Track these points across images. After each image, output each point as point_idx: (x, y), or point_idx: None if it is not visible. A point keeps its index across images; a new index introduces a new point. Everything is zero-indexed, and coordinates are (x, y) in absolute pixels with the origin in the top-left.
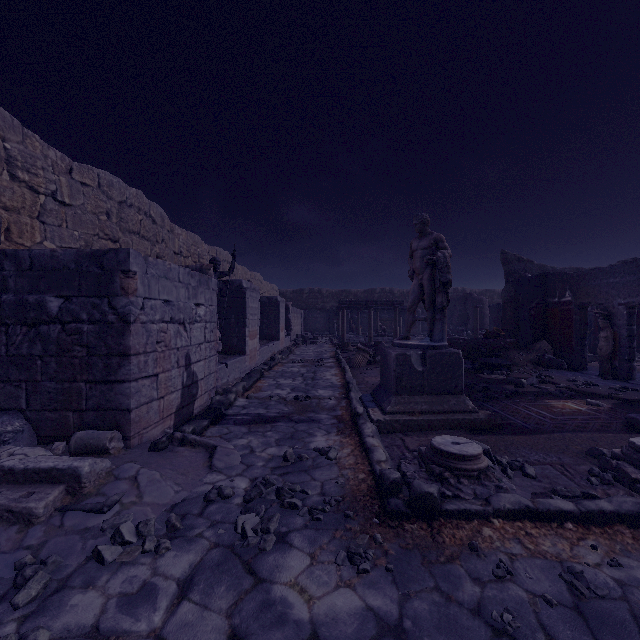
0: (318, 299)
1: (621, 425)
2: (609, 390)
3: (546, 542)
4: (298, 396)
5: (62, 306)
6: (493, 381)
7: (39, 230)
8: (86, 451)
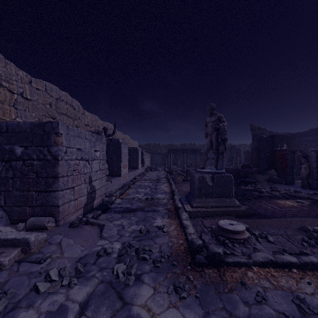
0: (158, 148)
1: (316, 213)
2: (307, 195)
3: (282, 280)
4: (147, 198)
5: (23, 151)
6: (247, 190)
7: (14, 112)
8: (35, 228)
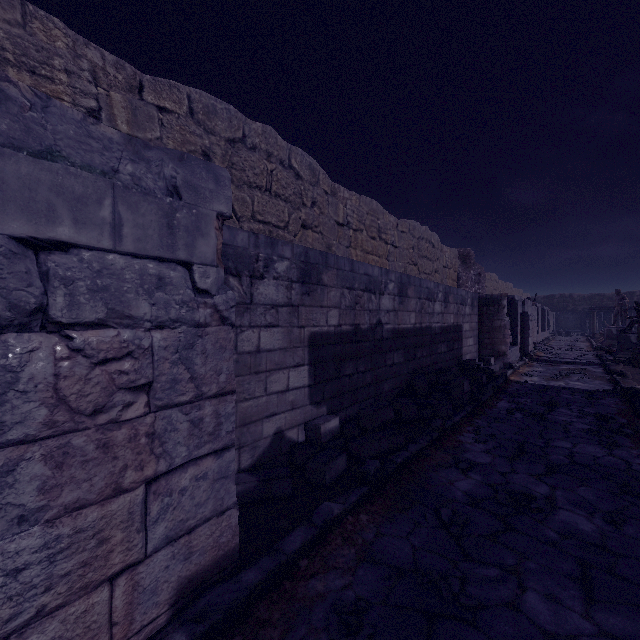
0: (569, 303)
1: None
2: None
3: None
4: (569, 345)
5: None
6: None
7: None
8: None
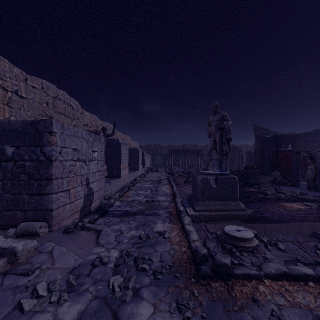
0: (159, 149)
1: None
2: (314, 197)
3: (299, 295)
4: (148, 200)
5: (14, 151)
6: (251, 192)
7: (8, 111)
8: (26, 234)
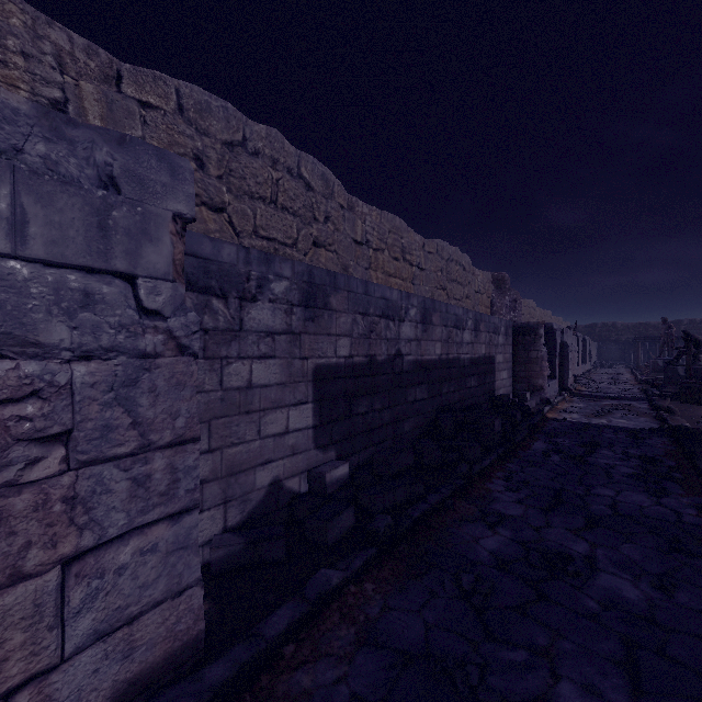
0: (612, 332)
1: None
2: None
3: None
4: (612, 378)
5: None
6: None
7: None
8: None
